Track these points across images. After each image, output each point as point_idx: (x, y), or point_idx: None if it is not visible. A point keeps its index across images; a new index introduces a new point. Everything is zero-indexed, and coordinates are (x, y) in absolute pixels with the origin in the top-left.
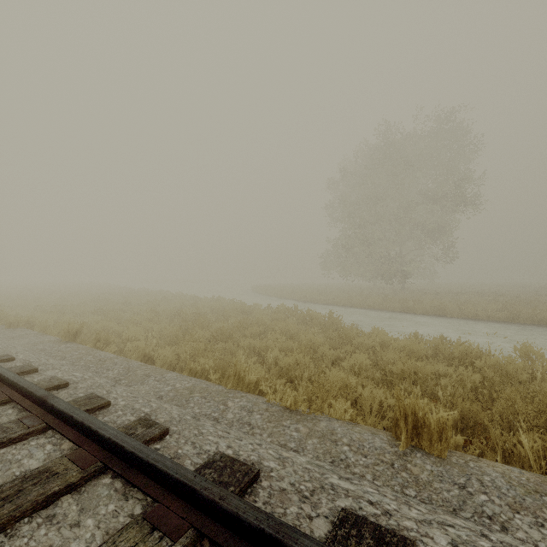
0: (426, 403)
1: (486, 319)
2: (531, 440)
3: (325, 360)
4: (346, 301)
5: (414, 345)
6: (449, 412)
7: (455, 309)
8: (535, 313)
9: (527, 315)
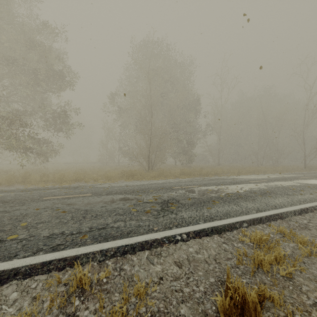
0: None
1: None
2: None
3: None
4: None
5: None
6: None
7: None
8: None
9: None
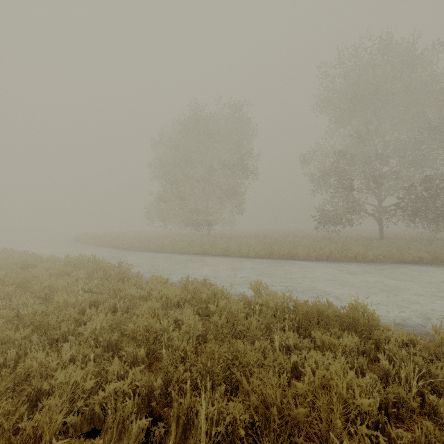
0: (135, 373)
1: (254, 256)
2: (210, 405)
3: (62, 326)
4: (158, 247)
5: (171, 293)
6: (62, 441)
7: (237, 250)
8: (281, 250)
9: (277, 252)
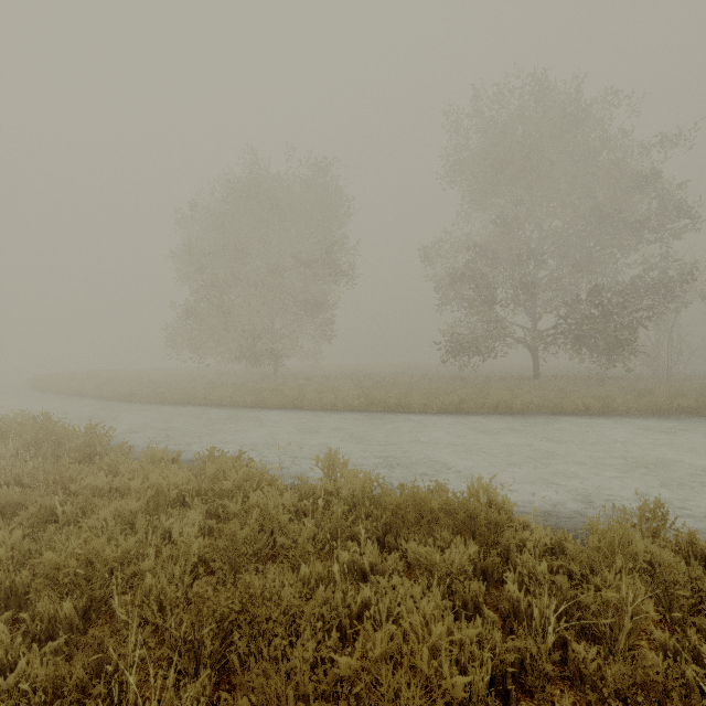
0: (31, 661)
1: (344, 408)
2: None
3: None
4: (182, 395)
5: (165, 482)
6: None
7: (318, 398)
8: (387, 398)
9: (380, 401)
